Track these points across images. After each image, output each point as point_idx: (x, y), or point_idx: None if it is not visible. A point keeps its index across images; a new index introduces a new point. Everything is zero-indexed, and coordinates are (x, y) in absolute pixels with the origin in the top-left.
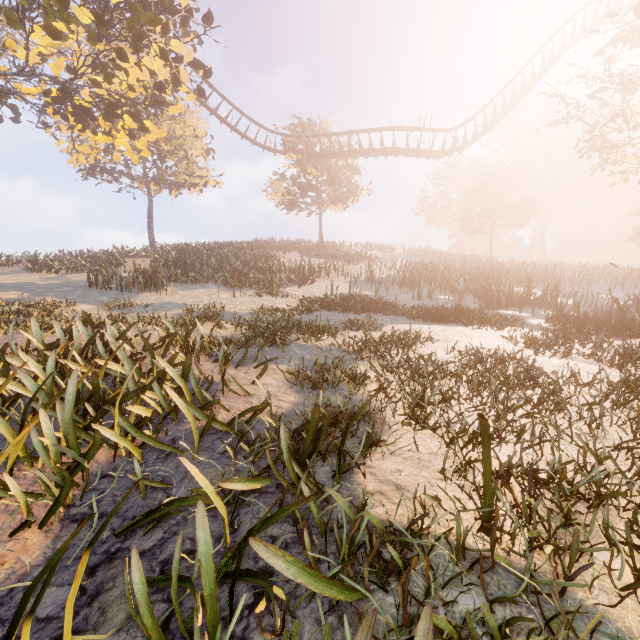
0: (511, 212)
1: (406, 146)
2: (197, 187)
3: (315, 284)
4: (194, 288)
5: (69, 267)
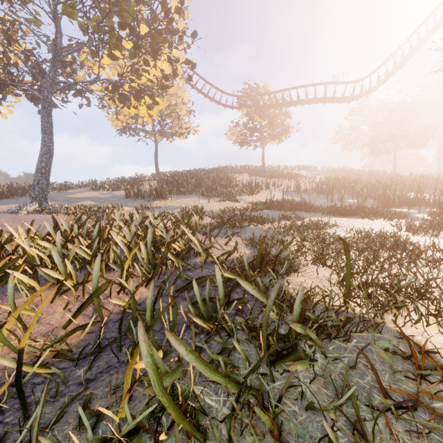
0: (412, 137)
1: (324, 96)
2: (183, 135)
3: (259, 194)
4: (184, 198)
5: (113, 187)
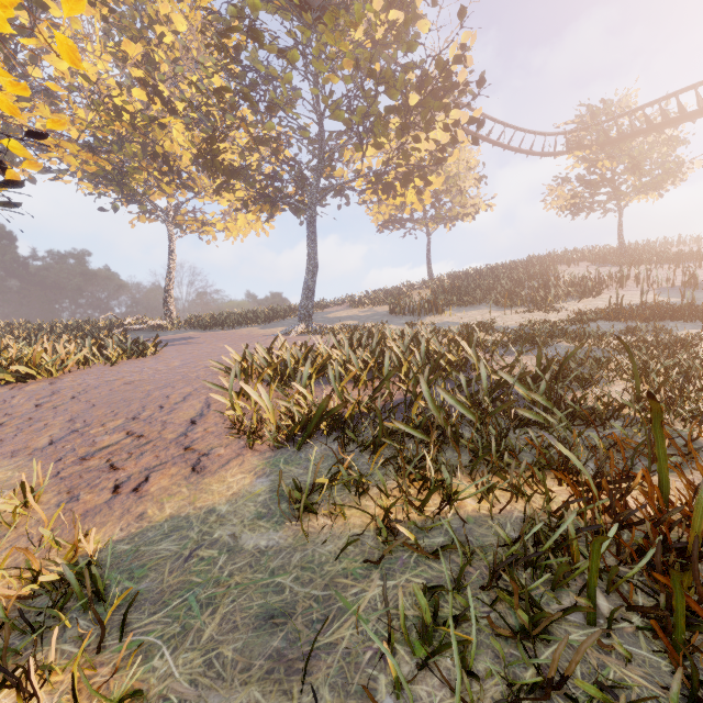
0: None
1: None
2: (469, 216)
3: (601, 296)
4: (468, 310)
5: (374, 302)
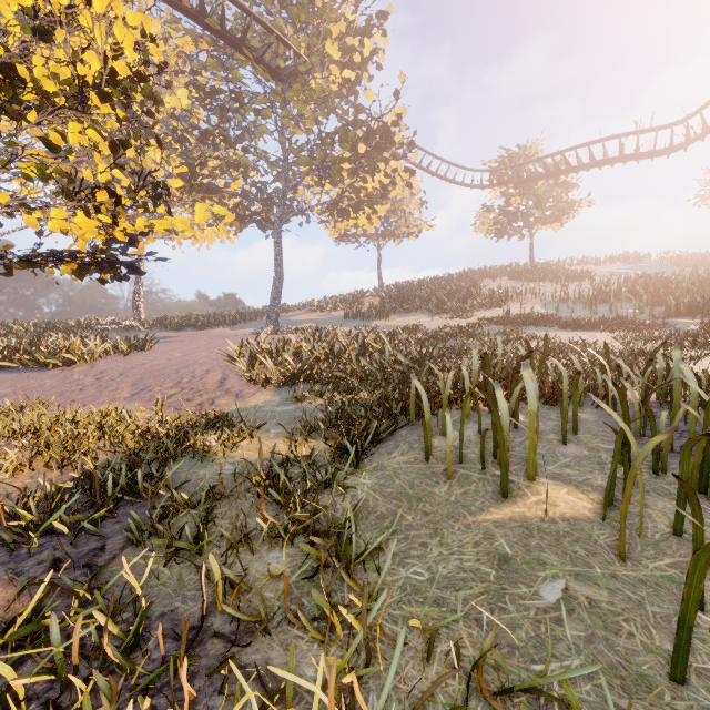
0: None
1: (620, 154)
2: (414, 234)
3: (505, 307)
4: (407, 316)
5: (331, 308)
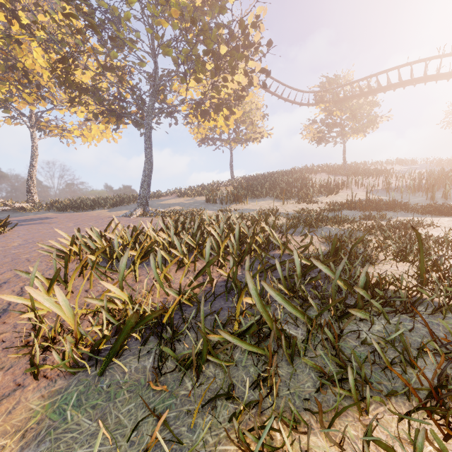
0: None
1: (424, 74)
2: (257, 139)
3: (339, 194)
4: (258, 201)
5: (195, 194)
